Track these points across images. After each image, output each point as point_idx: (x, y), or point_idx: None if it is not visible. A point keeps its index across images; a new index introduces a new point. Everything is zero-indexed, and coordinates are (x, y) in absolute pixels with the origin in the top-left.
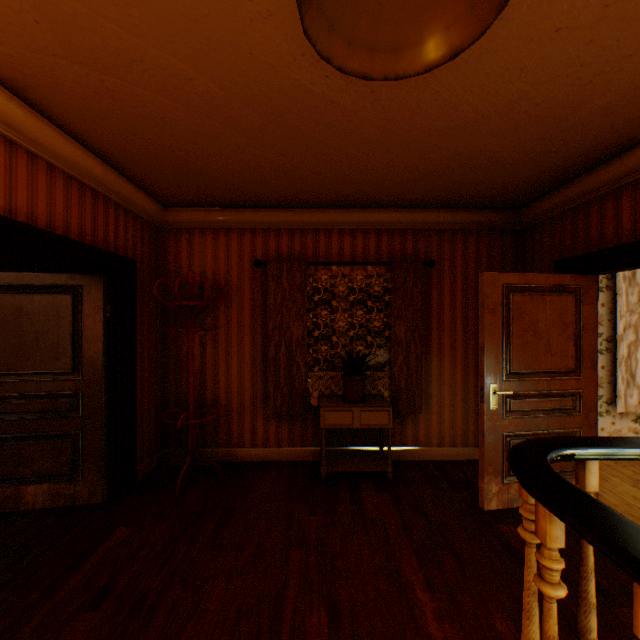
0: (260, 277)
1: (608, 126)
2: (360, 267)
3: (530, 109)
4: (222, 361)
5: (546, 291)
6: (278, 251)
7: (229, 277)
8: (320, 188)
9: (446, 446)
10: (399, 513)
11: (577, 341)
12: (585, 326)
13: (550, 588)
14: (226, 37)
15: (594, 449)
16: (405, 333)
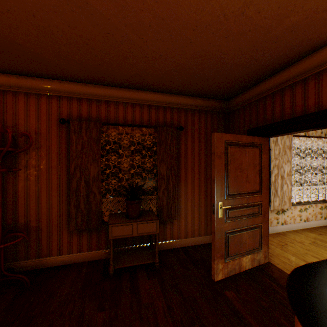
0: (65, 131)
1: (289, 43)
2: (138, 128)
3: (254, 15)
4: (33, 193)
5: (246, 146)
6: (80, 114)
7: (39, 130)
8: (109, 68)
9: (189, 237)
10: (164, 295)
11: (260, 174)
12: (264, 166)
13: None
14: None
15: None
16: (166, 171)
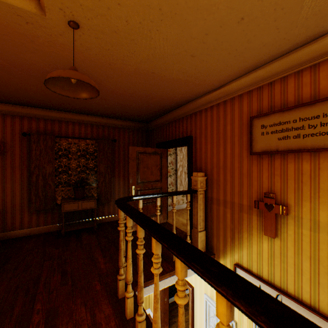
0: (27, 141)
1: (161, 105)
2: (84, 140)
3: (137, 97)
4: (0, 186)
5: (151, 154)
6: (38, 129)
7: (5, 140)
8: (62, 104)
9: None
10: (98, 239)
11: (161, 170)
12: (163, 165)
13: (120, 228)
14: (13, 51)
15: (140, 196)
16: (104, 169)
